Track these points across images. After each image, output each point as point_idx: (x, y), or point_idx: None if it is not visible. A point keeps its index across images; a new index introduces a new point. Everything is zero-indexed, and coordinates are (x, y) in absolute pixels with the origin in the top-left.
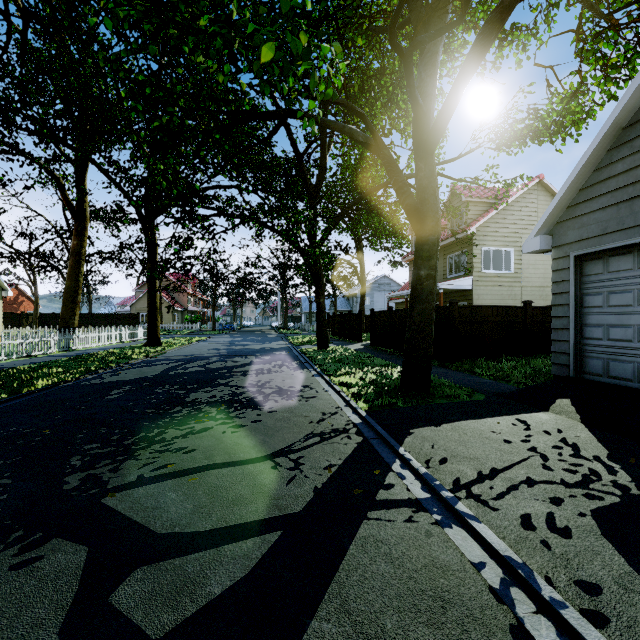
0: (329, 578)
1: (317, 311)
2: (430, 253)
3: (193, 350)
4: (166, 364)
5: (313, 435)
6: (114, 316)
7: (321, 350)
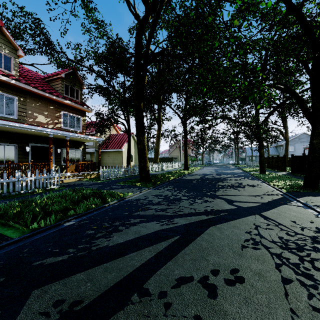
0: (274, 208)
1: (259, 156)
2: (318, 133)
3: (202, 172)
4: (198, 175)
5: (265, 194)
6: (164, 158)
7: (261, 174)
